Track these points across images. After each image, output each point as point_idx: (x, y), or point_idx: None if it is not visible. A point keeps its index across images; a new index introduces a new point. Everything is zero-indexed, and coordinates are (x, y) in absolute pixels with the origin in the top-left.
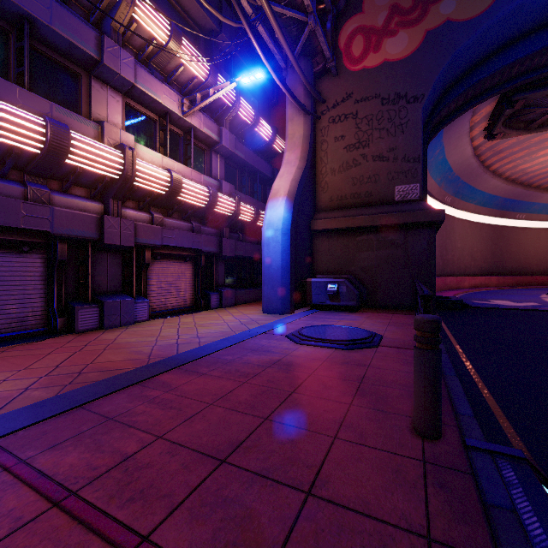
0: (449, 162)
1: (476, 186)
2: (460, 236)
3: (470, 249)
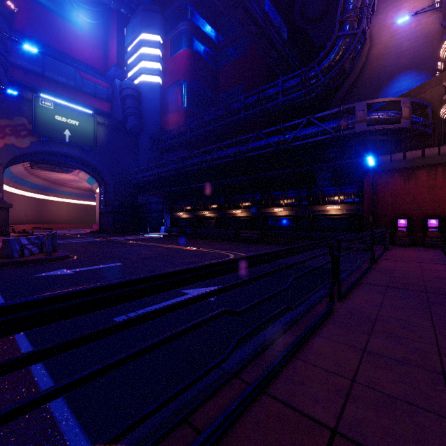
0: (13, 171)
1: (27, 179)
2: (18, 203)
3: (24, 210)
